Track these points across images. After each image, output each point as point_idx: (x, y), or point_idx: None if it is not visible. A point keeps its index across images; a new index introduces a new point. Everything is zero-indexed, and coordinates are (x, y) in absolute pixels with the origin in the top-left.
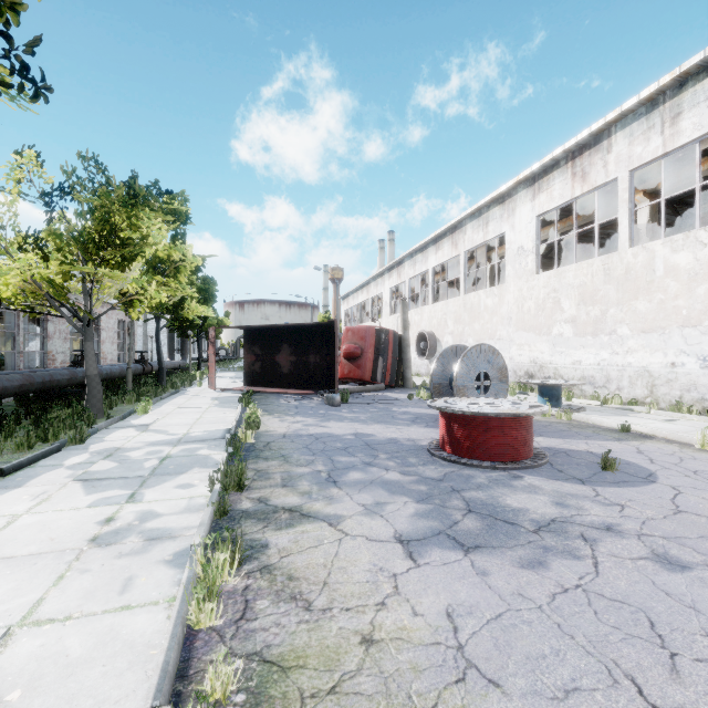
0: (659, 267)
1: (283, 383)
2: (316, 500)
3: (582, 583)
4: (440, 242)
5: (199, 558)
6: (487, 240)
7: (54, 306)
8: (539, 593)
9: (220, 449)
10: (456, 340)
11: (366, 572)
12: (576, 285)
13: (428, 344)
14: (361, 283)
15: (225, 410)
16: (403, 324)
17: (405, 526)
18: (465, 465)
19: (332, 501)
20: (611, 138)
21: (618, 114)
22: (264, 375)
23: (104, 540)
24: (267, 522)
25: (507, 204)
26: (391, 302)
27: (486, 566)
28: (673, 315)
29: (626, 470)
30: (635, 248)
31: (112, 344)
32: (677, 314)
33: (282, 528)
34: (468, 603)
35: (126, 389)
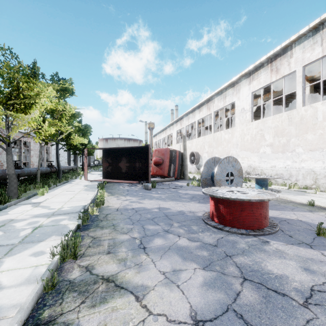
0: (320, 116)
1: (123, 177)
2: (129, 268)
3: None
4: (201, 108)
5: None
6: (225, 106)
7: None
8: None
9: (75, 220)
10: (209, 155)
11: None
12: (273, 127)
13: (195, 158)
14: (162, 129)
15: (88, 193)
16: (183, 147)
17: (198, 299)
18: (228, 232)
19: (140, 269)
20: (292, 50)
21: (297, 36)
22: (113, 173)
23: None
24: (85, 296)
25: (235, 87)
26: (177, 137)
27: None
28: None
29: None
30: (306, 106)
31: (37, 157)
32: None
33: (96, 304)
34: None
35: (37, 181)
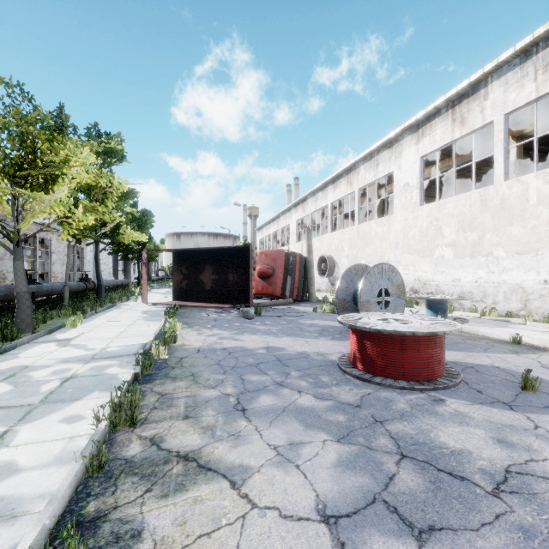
0: (533, 196)
1: (206, 298)
2: (220, 440)
3: None
4: (338, 182)
5: None
6: (377, 179)
7: None
8: None
9: (130, 367)
10: (351, 262)
11: None
12: (456, 215)
13: (328, 265)
14: (272, 217)
15: (149, 323)
16: (308, 248)
17: (328, 485)
18: (380, 385)
19: (238, 441)
20: (487, 87)
21: (495, 65)
22: (190, 291)
23: None
24: (151, 482)
25: (394, 148)
26: (296, 232)
27: None
28: (545, 239)
29: (546, 390)
30: (510, 181)
31: (62, 265)
32: None
33: (169, 493)
34: None
35: (63, 304)
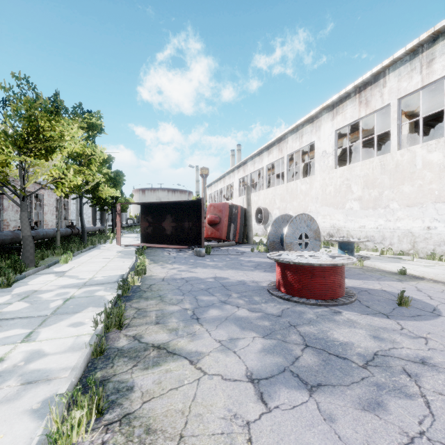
0: (419, 162)
1: (167, 241)
2: (181, 337)
3: (424, 429)
4: (271, 149)
5: (54, 417)
6: (302, 147)
7: None
8: (388, 444)
9: (113, 291)
10: (281, 212)
11: (221, 420)
12: (362, 176)
13: (263, 215)
14: (219, 176)
15: (124, 260)
16: (247, 202)
17: (255, 362)
18: (296, 302)
19: (194, 338)
20: (385, 77)
21: (391, 61)
22: (154, 236)
23: None
24: (136, 361)
25: (315, 123)
26: (239, 188)
27: (331, 410)
28: (428, 195)
29: (415, 305)
30: (402, 150)
31: (52, 215)
32: (431, 194)
33: (149, 367)
34: None
35: (56, 246)
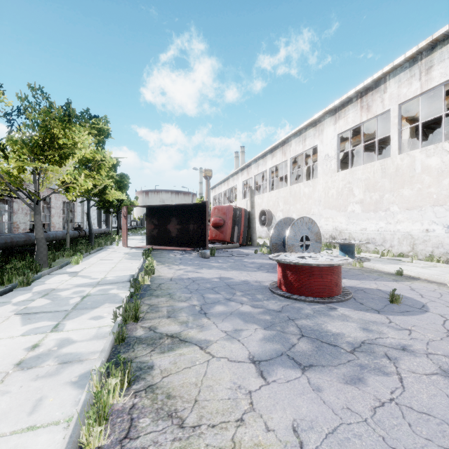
0: (418, 167)
1: (172, 243)
2: (191, 328)
3: (394, 397)
4: (275, 152)
5: (95, 383)
6: (305, 150)
7: (13, 191)
8: (363, 407)
9: (126, 289)
10: (285, 215)
11: (228, 390)
12: (363, 179)
13: (267, 218)
14: (223, 179)
15: (132, 261)
16: (251, 204)
17: (256, 348)
18: (296, 300)
19: (203, 329)
20: (386, 83)
21: (391, 67)
22: (160, 238)
23: (27, 364)
24: (154, 347)
25: (318, 127)
26: (242, 191)
27: (319, 383)
28: (427, 198)
29: (406, 303)
30: (402, 154)
31: (59, 217)
32: (430, 198)
33: (165, 351)
34: (309, 418)
35: (66, 247)
